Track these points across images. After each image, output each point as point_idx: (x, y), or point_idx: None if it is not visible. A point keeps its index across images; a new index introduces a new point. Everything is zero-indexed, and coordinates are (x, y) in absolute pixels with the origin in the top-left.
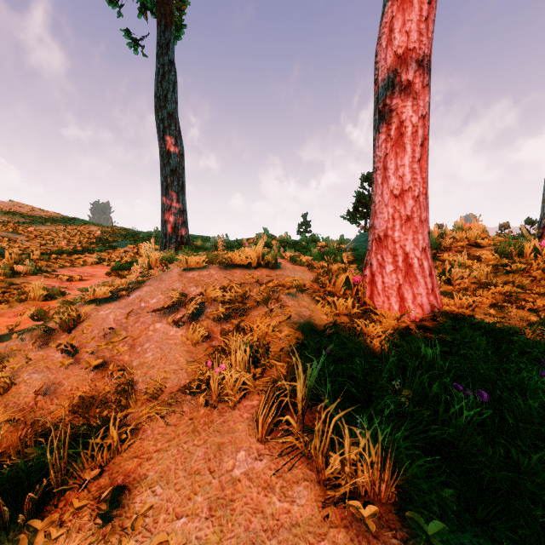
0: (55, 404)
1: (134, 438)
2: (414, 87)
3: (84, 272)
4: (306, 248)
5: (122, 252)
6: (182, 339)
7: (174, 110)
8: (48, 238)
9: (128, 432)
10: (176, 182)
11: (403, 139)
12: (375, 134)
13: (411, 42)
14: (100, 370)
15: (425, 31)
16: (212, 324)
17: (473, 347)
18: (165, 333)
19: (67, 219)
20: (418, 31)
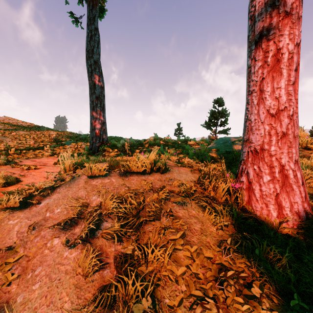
0: None
1: None
2: (291, 17)
3: (41, 161)
4: (182, 146)
5: (67, 148)
6: (74, 265)
7: (98, 59)
8: (23, 139)
9: None
10: (99, 105)
11: (279, 64)
12: (250, 63)
13: None
14: None
15: None
16: (106, 244)
17: None
18: (59, 254)
19: (37, 127)
20: None
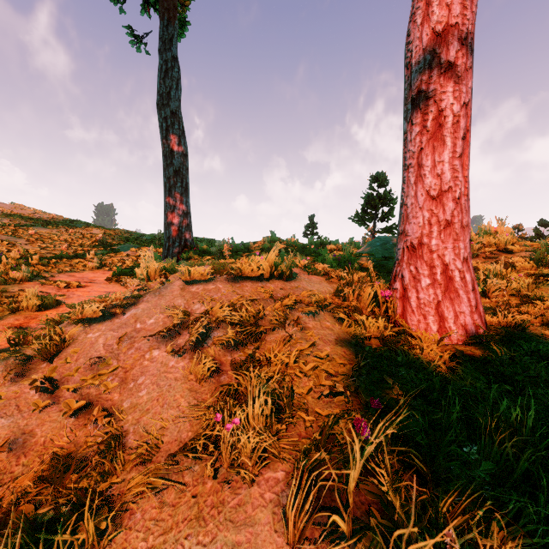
0: (22, 465)
1: (117, 525)
2: (455, 69)
3: (84, 277)
4: (316, 252)
5: (124, 256)
6: (184, 372)
7: (177, 108)
8: (48, 242)
9: (108, 521)
10: (180, 183)
11: (442, 131)
12: (406, 127)
13: (453, 16)
14: (82, 412)
15: (469, 4)
16: (220, 353)
17: (542, 384)
18: (164, 364)
19: (69, 221)
20: (461, 4)
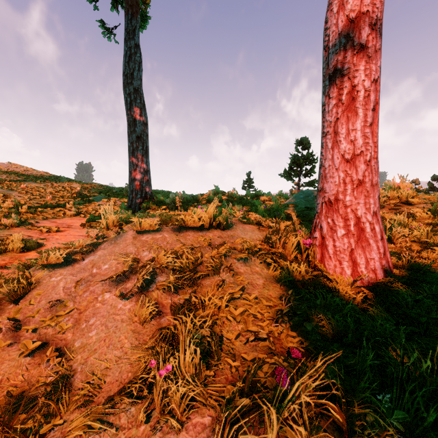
0: None
1: None
2: (366, 51)
3: (63, 223)
4: (251, 202)
5: (97, 205)
6: (130, 314)
7: (139, 86)
8: (36, 194)
9: None
10: (141, 147)
11: (355, 103)
12: (324, 100)
13: (364, 5)
14: (39, 351)
15: None
16: (162, 296)
17: None
18: (113, 306)
19: (54, 177)
20: None
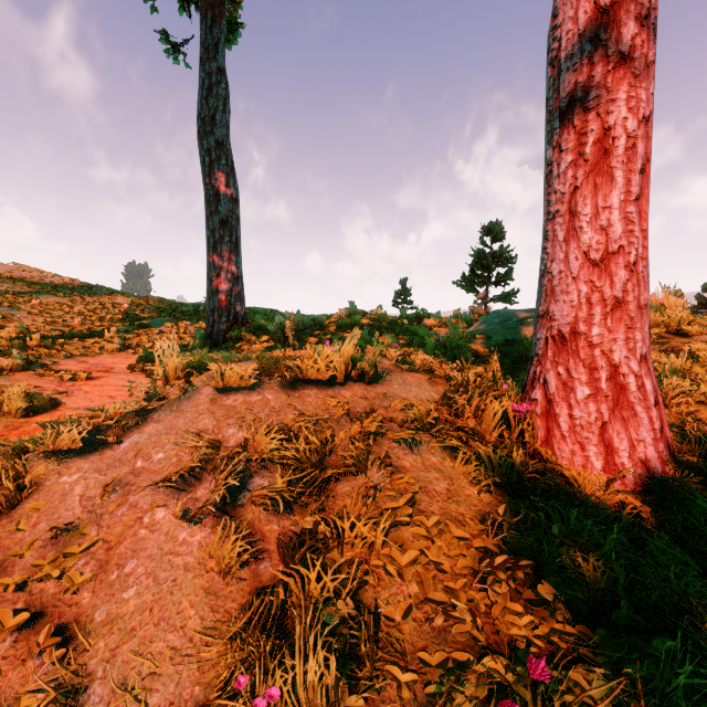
0: None
1: None
2: (631, 65)
3: (99, 364)
4: (410, 329)
5: (156, 333)
6: (200, 554)
7: (224, 137)
8: (57, 315)
9: None
10: (228, 238)
11: (609, 160)
12: (551, 155)
13: None
14: (26, 630)
15: None
16: (262, 517)
17: None
18: (170, 536)
19: (87, 287)
20: None
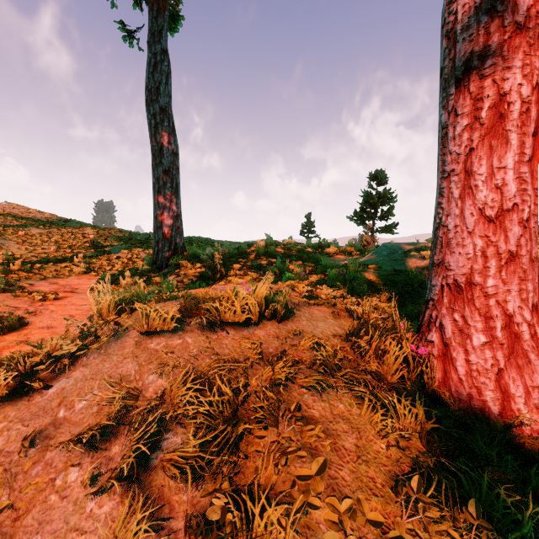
0: None
1: None
2: (526, 34)
3: (67, 284)
4: (314, 257)
5: (114, 258)
6: (105, 533)
7: (167, 104)
8: (37, 243)
9: None
10: (169, 184)
11: (504, 123)
12: (446, 119)
13: None
14: None
15: None
16: (171, 483)
17: None
18: (78, 505)
19: (63, 221)
20: None
